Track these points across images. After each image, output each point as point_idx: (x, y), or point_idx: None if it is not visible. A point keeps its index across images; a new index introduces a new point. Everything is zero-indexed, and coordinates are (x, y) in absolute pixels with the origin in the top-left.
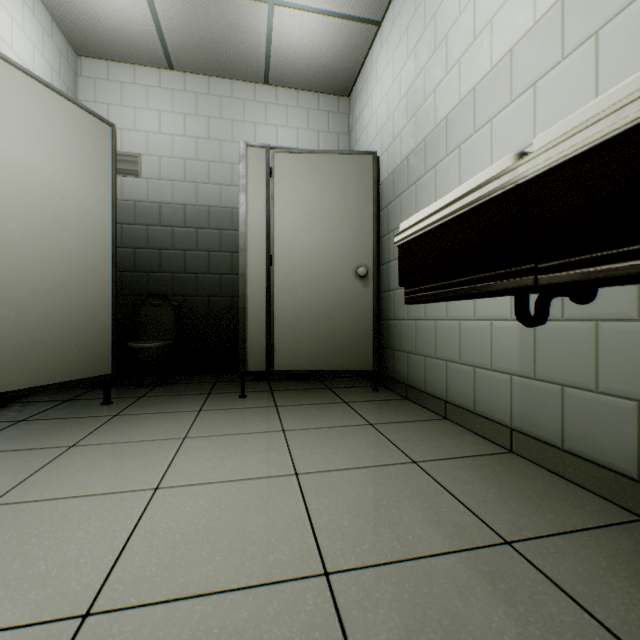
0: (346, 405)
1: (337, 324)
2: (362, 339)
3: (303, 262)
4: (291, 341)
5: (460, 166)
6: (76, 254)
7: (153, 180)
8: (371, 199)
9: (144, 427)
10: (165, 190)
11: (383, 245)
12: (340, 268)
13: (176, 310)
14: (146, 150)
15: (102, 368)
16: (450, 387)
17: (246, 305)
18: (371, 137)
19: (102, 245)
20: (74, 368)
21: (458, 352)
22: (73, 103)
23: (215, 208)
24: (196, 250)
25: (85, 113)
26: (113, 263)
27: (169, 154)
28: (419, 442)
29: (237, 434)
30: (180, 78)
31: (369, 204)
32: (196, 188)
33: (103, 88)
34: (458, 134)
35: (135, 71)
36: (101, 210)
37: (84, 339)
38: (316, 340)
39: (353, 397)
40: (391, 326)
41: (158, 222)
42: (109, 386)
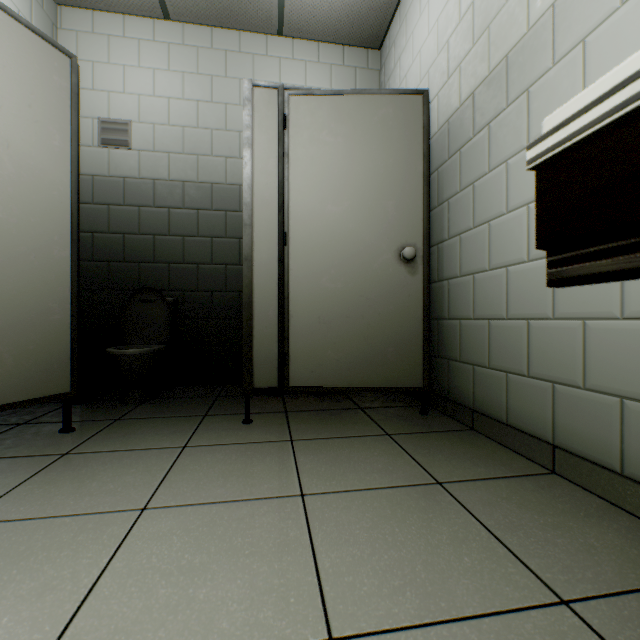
0: (390, 440)
1: (374, 325)
2: (408, 345)
3: (328, 241)
4: (311, 347)
5: (586, 70)
6: (11, 226)
7: (146, 152)
8: (420, 154)
9: (92, 481)
10: (160, 164)
11: (431, 221)
12: (378, 249)
13: (171, 307)
14: (137, 116)
15: (55, 385)
16: (562, 424)
17: (251, 299)
18: (412, 86)
19: (55, 217)
20: (8, 387)
21: (581, 370)
22: (6, 13)
23: (219, 185)
24: (197, 236)
25: (27, 31)
26: (72, 242)
27: (165, 121)
28: (541, 534)
29: (228, 502)
30: (178, 30)
31: (417, 161)
32: (197, 161)
33: (87, 43)
34: (581, 20)
35: (124, 22)
36: (53, 169)
37: (25, 346)
38: (345, 346)
39: (396, 425)
40: (444, 327)
41: (152, 202)
42: (69, 408)
